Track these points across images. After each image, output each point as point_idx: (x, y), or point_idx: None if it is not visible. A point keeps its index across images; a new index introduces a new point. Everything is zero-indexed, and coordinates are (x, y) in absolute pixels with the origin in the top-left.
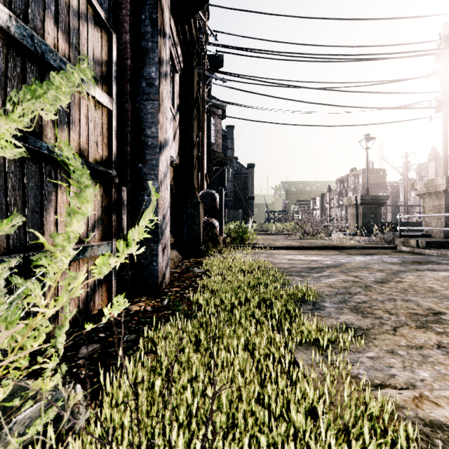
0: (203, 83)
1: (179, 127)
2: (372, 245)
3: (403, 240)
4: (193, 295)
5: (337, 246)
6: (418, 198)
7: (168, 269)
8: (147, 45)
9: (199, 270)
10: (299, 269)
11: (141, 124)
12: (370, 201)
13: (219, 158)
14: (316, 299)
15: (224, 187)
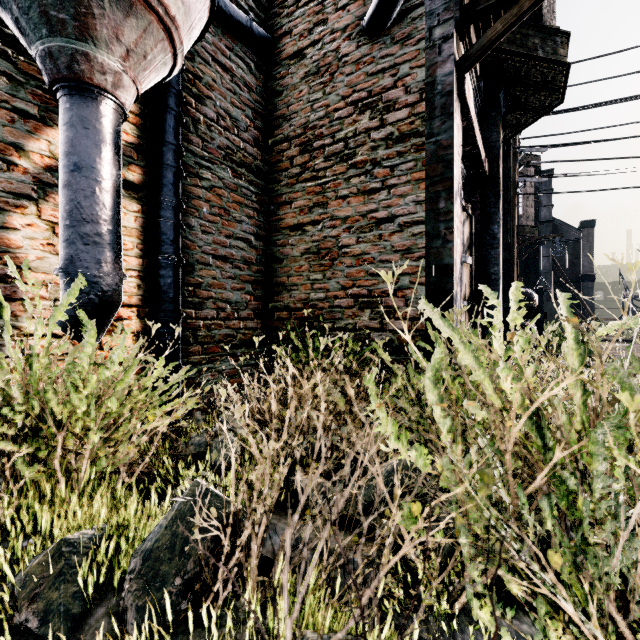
0: (513, 164)
1: None
2: None
3: None
4: None
5: None
6: None
7: None
8: (491, 211)
9: None
10: None
11: (486, 266)
12: None
13: (532, 239)
14: None
15: (535, 266)
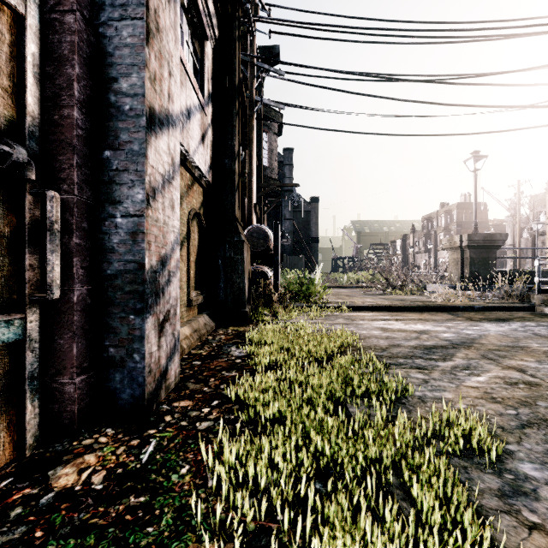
0: (250, 76)
1: (212, 127)
2: (497, 305)
3: (546, 297)
4: (215, 424)
5: (446, 306)
6: (532, 240)
7: (175, 359)
8: None
9: (239, 352)
10: (407, 349)
11: (109, 69)
12: (481, 242)
13: (274, 185)
14: (498, 453)
15: (281, 227)
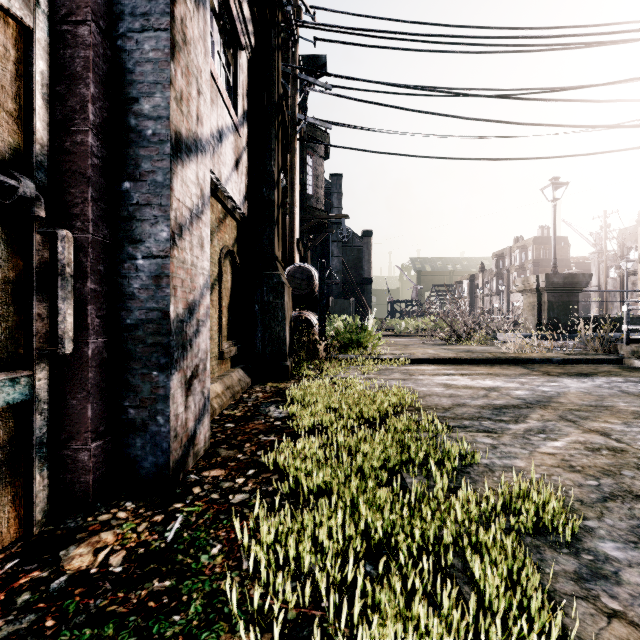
0: (292, 90)
1: (247, 150)
2: (579, 357)
3: (636, 348)
4: (250, 496)
5: (520, 358)
6: (621, 281)
7: (204, 422)
8: None
9: (278, 412)
10: (473, 409)
11: (129, 87)
12: (561, 284)
13: (320, 217)
14: (575, 530)
15: (328, 265)
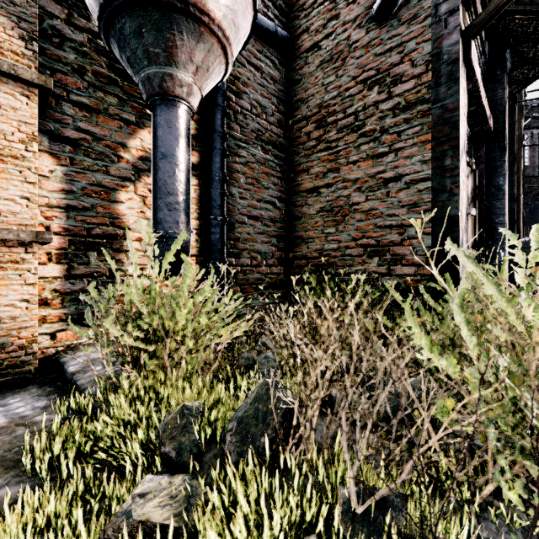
0: (518, 117)
1: None
2: None
3: None
4: None
5: None
6: None
7: None
8: (496, 164)
9: None
10: None
11: (490, 216)
12: None
13: None
14: None
15: None
